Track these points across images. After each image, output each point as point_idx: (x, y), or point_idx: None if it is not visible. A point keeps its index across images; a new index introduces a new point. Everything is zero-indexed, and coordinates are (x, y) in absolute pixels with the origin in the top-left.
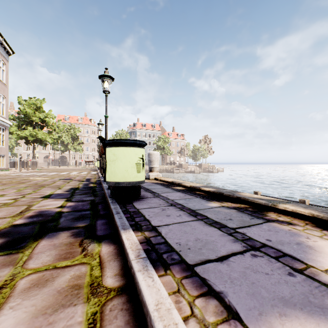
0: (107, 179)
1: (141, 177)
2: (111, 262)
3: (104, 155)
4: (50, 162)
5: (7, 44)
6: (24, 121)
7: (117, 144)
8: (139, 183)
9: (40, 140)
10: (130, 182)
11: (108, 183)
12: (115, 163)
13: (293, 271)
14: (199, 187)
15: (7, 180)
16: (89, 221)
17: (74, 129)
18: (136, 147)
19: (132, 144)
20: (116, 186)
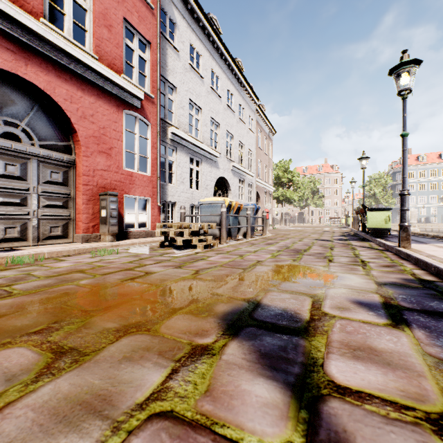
0: (367, 226)
1: (387, 226)
2: (372, 243)
3: (362, 214)
4: (296, 219)
5: (273, 129)
6: (275, 183)
7: (373, 210)
8: (386, 229)
9: (287, 198)
10: (381, 228)
11: (368, 228)
12: (372, 219)
13: (421, 243)
14: (438, 235)
15: (292, 231)
16: (361, 240)
17: (314, 182)
18: (384, 211)
19: (382, 210)
20: (372, 230)
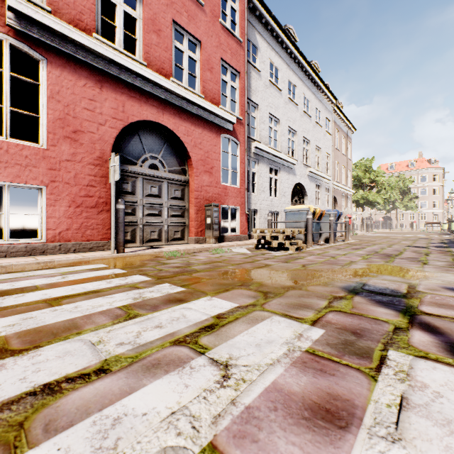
0: None
1: None
2: None
3: None
4: (380, 225)
5: (352, 127)
6: (354, 185)
7: None
8: None
9: (369, 201)
10: None
11: None
12: None
13: None
14: None
15: (376, 237)
16: None
17: (403, 181)
18: None
19: None
20: None
